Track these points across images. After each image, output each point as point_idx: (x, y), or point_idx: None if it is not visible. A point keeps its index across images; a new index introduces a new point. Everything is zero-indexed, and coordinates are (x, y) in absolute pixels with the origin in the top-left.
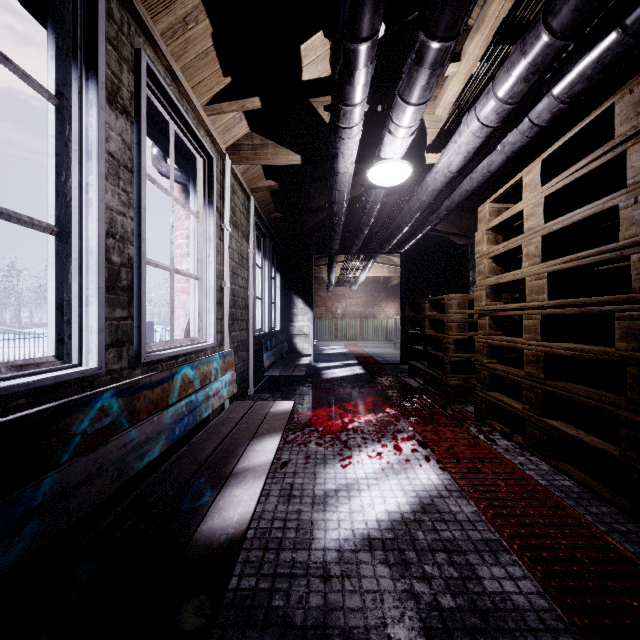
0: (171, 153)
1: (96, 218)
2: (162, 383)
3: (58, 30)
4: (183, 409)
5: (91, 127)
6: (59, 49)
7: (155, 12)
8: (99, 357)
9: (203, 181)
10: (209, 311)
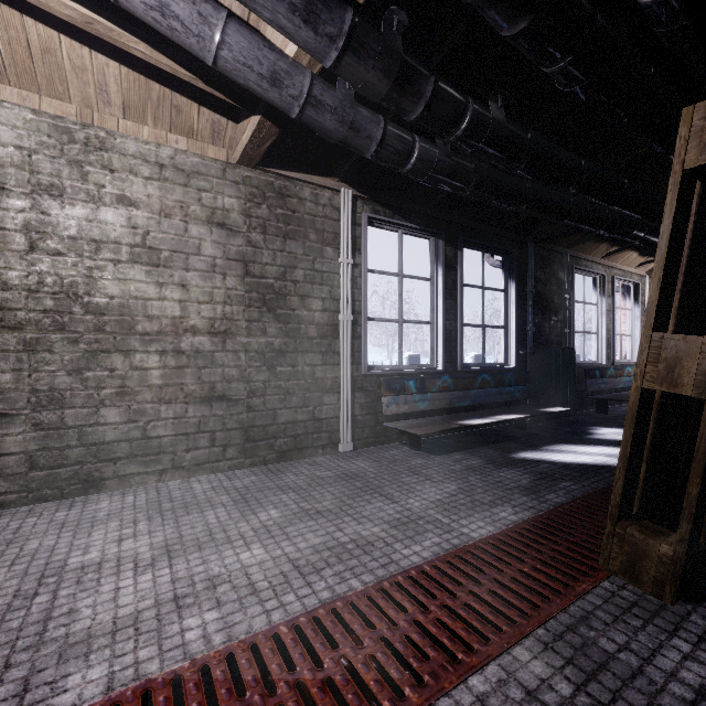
0: (620, 293)
1: (605, 329)
2: (622, 370)
3: (597, 289)
4: (627, 379)
5: (603, 307)
6: (597, 293)
7: (617, 262)
8: (605, 361)
9: (633, 294)
10: (636, 349)
